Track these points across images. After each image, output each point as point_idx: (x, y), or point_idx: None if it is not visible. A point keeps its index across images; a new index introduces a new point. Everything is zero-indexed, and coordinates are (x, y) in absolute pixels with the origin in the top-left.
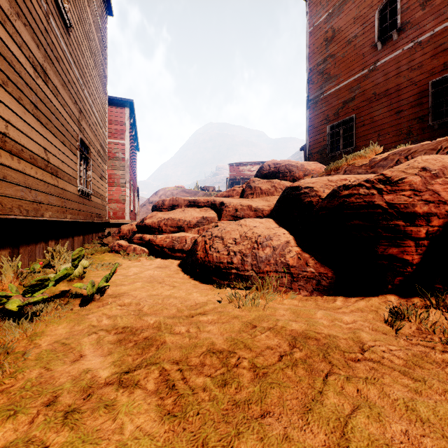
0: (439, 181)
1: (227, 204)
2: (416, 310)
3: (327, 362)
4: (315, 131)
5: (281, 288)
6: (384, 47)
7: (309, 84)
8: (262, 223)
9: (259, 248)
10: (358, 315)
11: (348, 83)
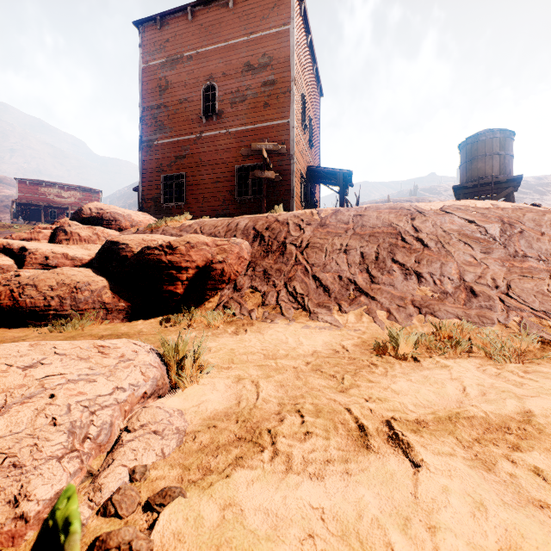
0: (193, 250)
1: (33, 251)
2: (176, 316)
3: (119, 338)
4: (149, 176)
5: (99, 320)
6: (208, 123)
7: (142, 123)
8: (81, 272)
9: (78, 292)
10: (148, 325)
11: (181, 141)
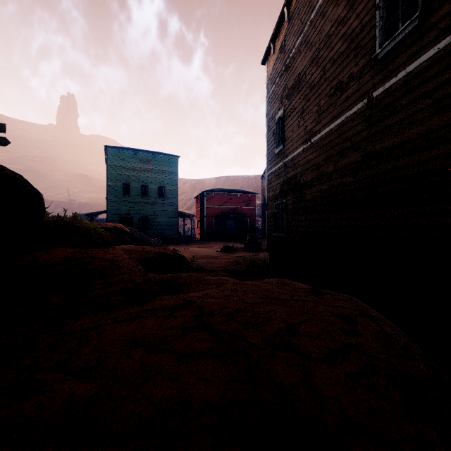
0: None
1: None
2: None
3: None
4: None
5: None
6: None
7: None
8: None
9: None
10: None
11: None
